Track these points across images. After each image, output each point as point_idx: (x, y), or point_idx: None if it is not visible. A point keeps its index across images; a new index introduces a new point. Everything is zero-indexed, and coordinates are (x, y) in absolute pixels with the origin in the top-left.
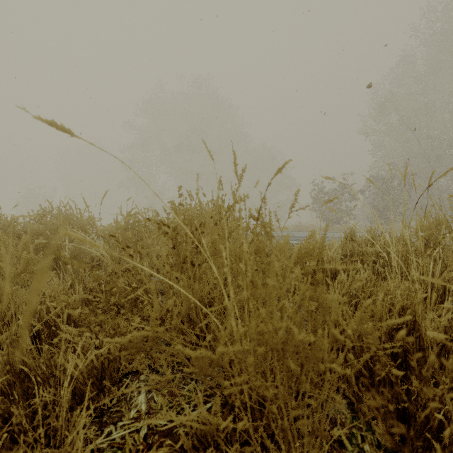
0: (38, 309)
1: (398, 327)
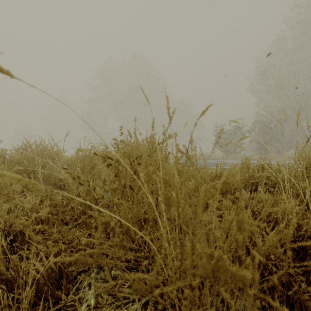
0: (14, 221)
1: (295, 239)
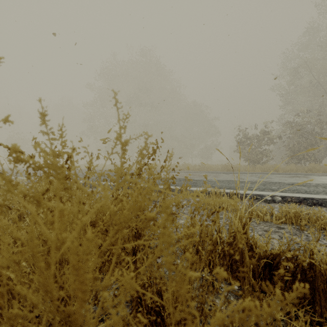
0: None
1: None
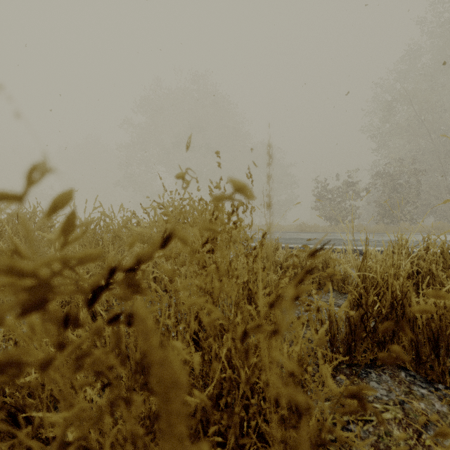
0: None
1: None
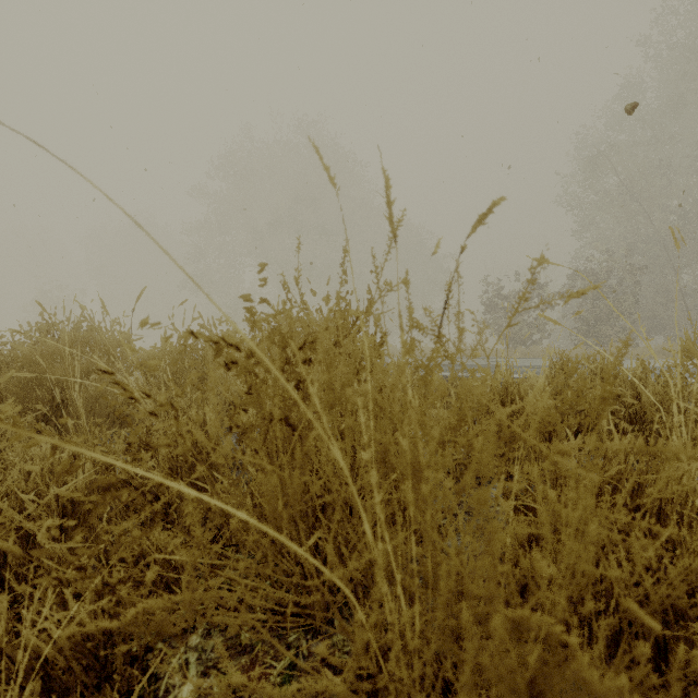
0: (3, 504)
1: None
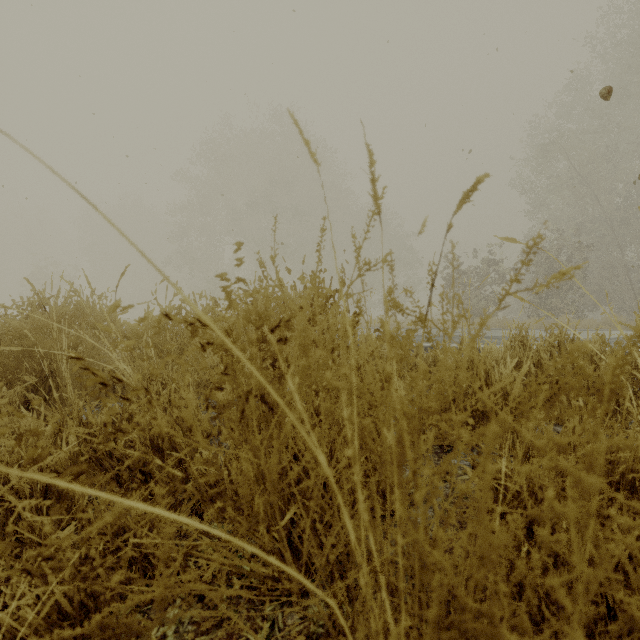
0: None
1: None
